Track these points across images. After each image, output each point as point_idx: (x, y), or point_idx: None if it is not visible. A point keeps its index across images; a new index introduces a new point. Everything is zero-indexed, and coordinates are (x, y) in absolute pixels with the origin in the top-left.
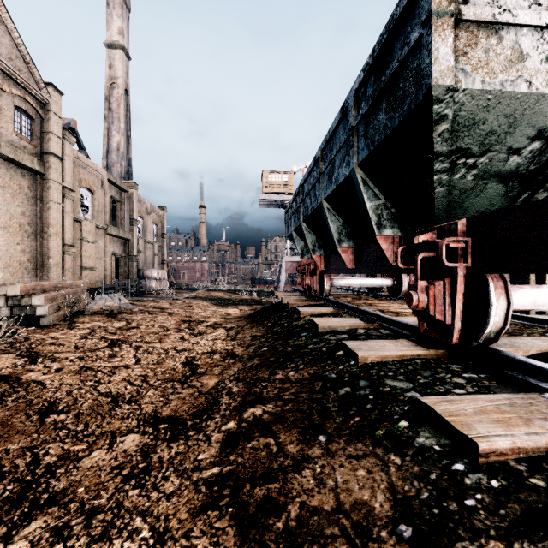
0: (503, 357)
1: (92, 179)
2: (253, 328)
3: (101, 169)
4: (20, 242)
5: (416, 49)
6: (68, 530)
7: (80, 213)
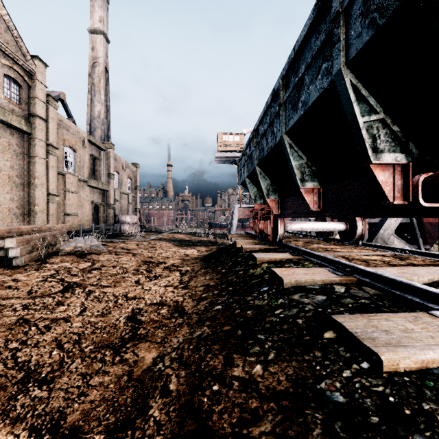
0: None
1: (75, 139)
2: (207, 275)
3: (82, 131)
4: (9, 192)
5: None
6: None
7: (64, 168)
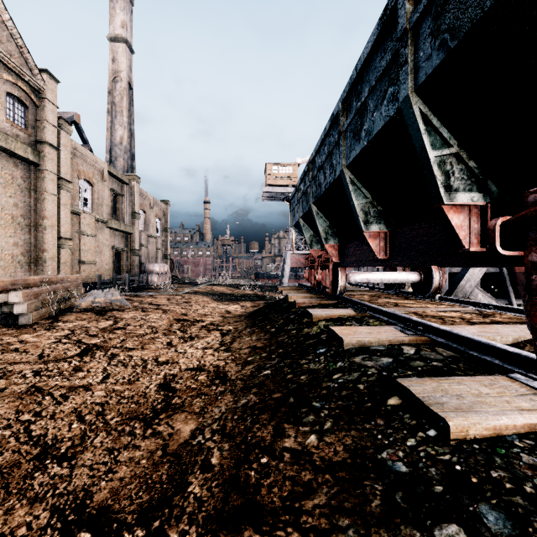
0: None
1: (92, 171)
2: (253, 335)
3: (101, 161)
4: (12, 235)
5: None
6: None
7: (79, 206)
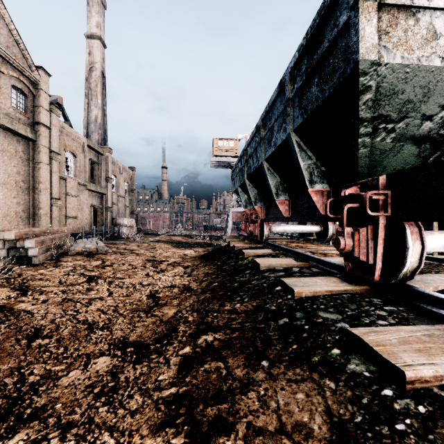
0: (419, 293)
1: (75, 145)
2: (206, 266)
3: (82, 137)
4: (15, 196)
5: (344, 30)
6: (46, 443)
7: (65, 172)
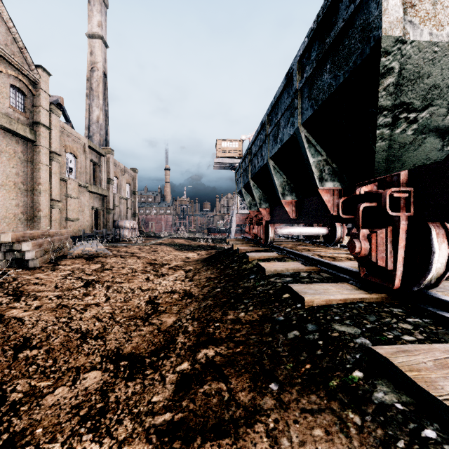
0: (447, 303)
1: (76, 145)
2: (208, 270)
3: (83, 138)
4: (14, 198)
5: (363, 5)
6: None
7: (66, 174)
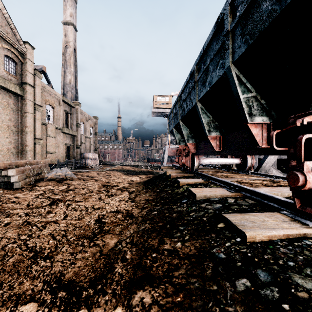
0: None
1: (53, 100)
2: (147, 193)
3: (58, 94)
4: (8, 137)
5: None
6: None
7: (46, 120)
